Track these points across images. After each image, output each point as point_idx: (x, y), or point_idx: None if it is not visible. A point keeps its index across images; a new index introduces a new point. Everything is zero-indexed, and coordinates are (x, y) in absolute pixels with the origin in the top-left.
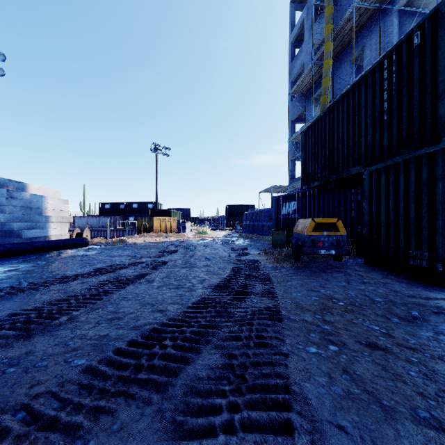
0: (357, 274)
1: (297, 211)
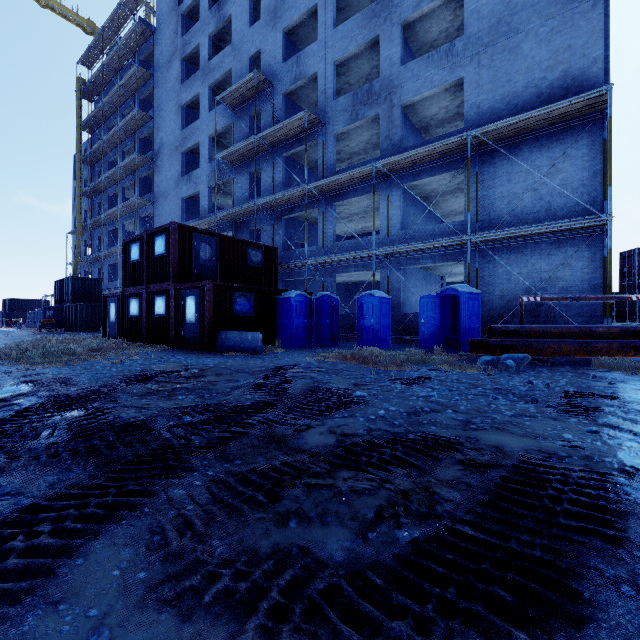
0: (55, 332)
1: (53, 315)
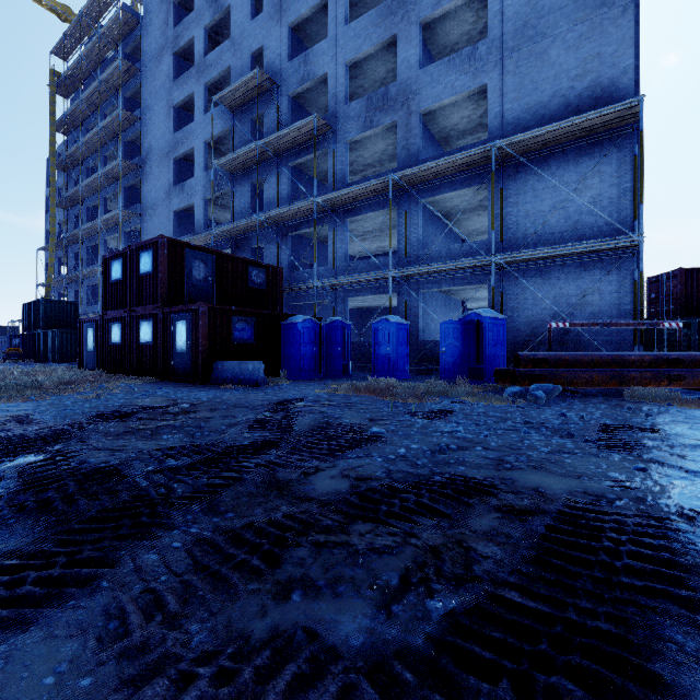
0: (23, 364)
1: (21, 343)
